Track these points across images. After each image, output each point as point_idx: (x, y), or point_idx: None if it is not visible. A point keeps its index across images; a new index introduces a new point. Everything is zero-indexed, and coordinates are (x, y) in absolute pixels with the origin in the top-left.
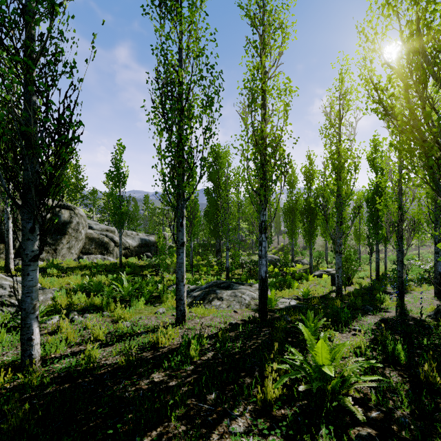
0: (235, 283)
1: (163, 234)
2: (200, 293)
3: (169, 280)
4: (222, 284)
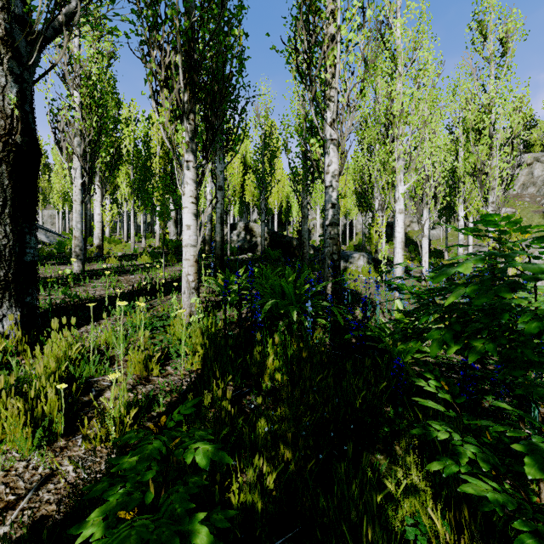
0: None
1: None
2: None
3: None
4: None
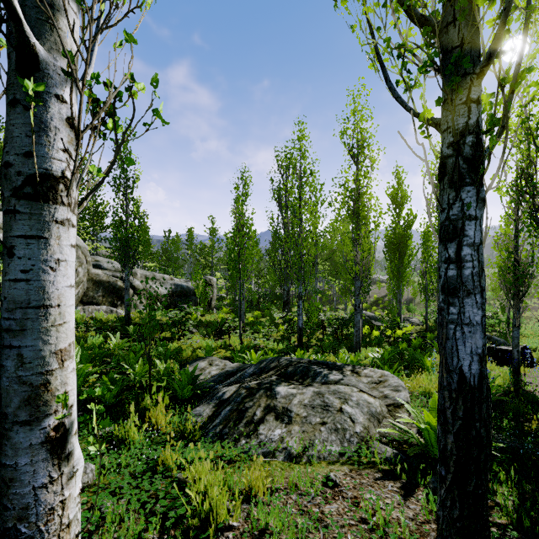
0: (319, 365)
1: (209, 279)
2: (235, 392)
3: (201, 349)
4: (291, 367)
